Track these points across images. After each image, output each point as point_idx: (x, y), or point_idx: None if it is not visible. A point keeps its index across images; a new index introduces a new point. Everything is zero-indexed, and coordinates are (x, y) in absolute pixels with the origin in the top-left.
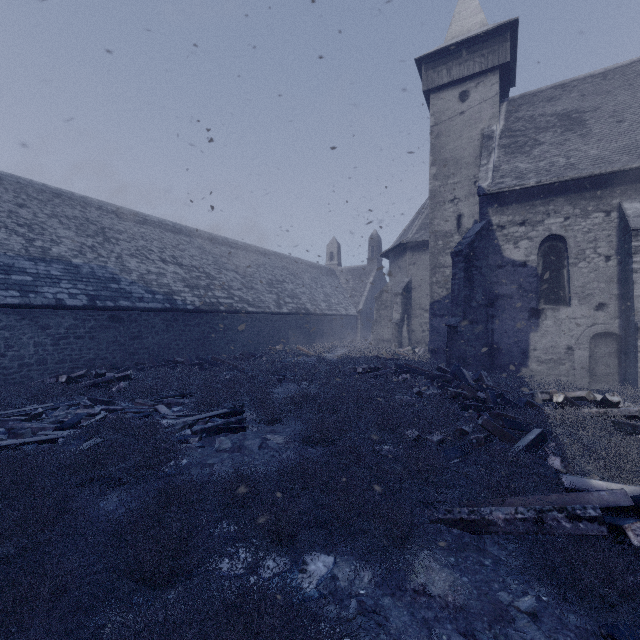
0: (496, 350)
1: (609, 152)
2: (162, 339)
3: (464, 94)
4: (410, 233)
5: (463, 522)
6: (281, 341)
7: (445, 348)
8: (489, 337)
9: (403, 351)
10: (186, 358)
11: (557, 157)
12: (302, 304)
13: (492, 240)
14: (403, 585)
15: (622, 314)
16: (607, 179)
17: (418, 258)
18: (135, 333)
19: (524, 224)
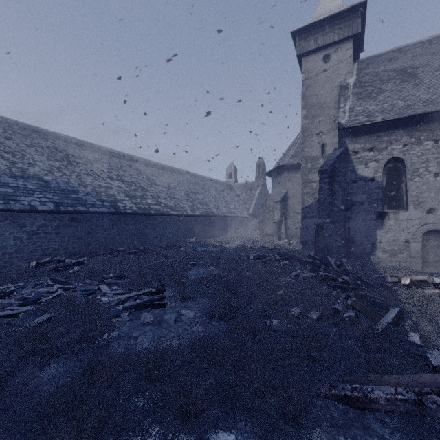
0: (351, 242)
1: (437, 96)
2: (109, 234)
3: (327, 57)
4: (286, 158)
5: (347, 398)
6: (195, 235)
7: (313, 241)
8: (346, 233)
9: (282, 243)
10: (126, 248)
11: (397, 100)
12: (209, 209)
13: (348, 162)
14: None
15: None
16: (436, 116)
17: (292, 176)
18: (89, 230)
19: (372, 150)
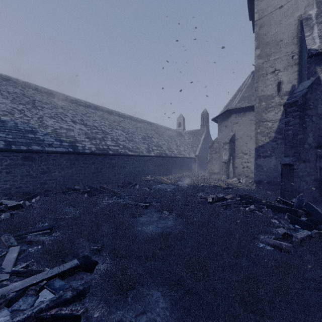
0: None
1: None
2: (66, 173)
3: None
4: (234, 103)
5: None
6: (150, 173)
7: (268, 180)
8: (318, 173)
9: (232, 181)
10: (81, 187)
11: None
12: (163, 150)
13: (320, 93)
14: None
15: None
16: None
17: (240, 119)
18: (45, 169)
19: None
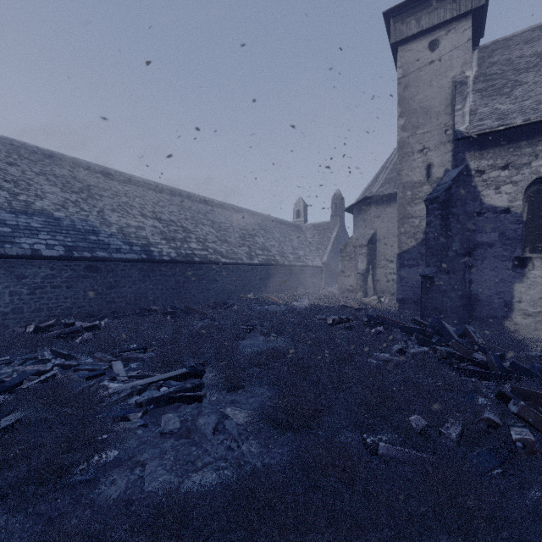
0: (474, 301)
1: None
2: (139, 288)
3: (434, 43)
4: (375, 187)
5: None
6: (252, 290)
7: (414, 298)
8: (466, 288)
9: (369, 300)
10: (160, 307)
11: None
12: (272, 256)
13: (470, 186)
14: None
15: None
16: None
17: (383, 211)
18: (112, 282)
19: (507, 167)
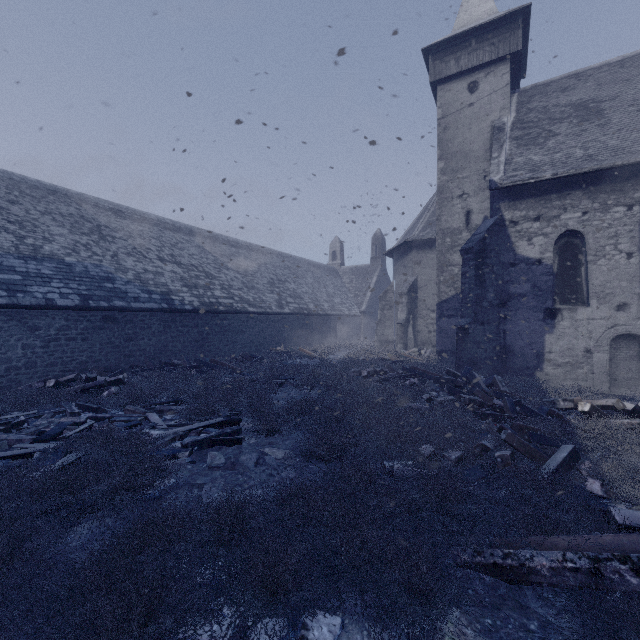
0: (508, 352)
1: (630, 142)
2: (159, 340)
3: (473, 85)
4: (416, 231)
5: (497, 568)
6: (283, 342)
7: (453, 350)
8: (501, 339)
9: (409, 353)
10: (183, 360)
11: (574, 148)
12: (304, 304)
13: (504, 236)
14: None
15: None
16: (629, 171)
17: (424, 256)
18: (130, 334)
19: (539, 219)
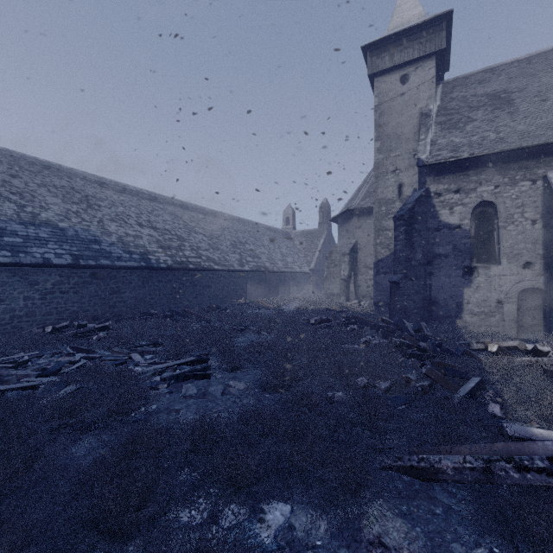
0: (433, 303)
1: (535, 127)
2: (138, 293)
3: (404, 77)
4: (356, 200)
5: (413, 469)
6: (243, 295)
7: (388, 301)
8: (427, 292)
9: (350, 304)
10: (159, 310)
11: (488, 132)
12: (262, 263)
13: (430, 206)
14: (358, 536)
15: (547, 272)
16: (533, 151)
17: (363, 222)
18: (114, 288)
19: (458, 192)
